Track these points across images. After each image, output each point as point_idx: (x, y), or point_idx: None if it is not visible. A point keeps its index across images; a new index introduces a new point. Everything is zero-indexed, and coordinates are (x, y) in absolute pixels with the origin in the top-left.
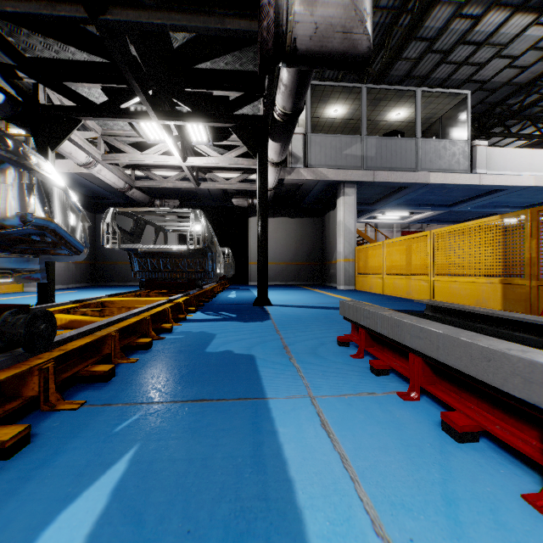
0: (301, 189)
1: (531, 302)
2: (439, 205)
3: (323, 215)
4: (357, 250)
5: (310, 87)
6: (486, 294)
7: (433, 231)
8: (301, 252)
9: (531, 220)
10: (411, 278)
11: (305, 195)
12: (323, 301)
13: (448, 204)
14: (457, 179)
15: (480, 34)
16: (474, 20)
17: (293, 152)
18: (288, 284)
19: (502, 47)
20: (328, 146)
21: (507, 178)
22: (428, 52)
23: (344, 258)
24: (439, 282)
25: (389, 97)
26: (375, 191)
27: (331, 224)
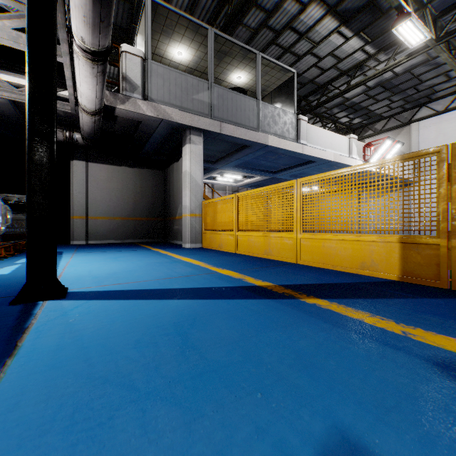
0: (140, 130)
1: (451, 267)
2: (266, 171)
3: (166, 168)
4: (204, 205)
5: (150, 4)
6: (377, 256)
7: (301, 179)
8: (141, 206)
9: (451, 159)
10: (271, 235)
11: (146, 140)
12: (169, 273)
13: (273, 171)
14: (288, 145)
15: (303, 24)
16: (301, 7)
17: (128, 76)
18: (126, 242)
19: (315, 45)
20: (173, 82)
21: (319, 152)
22: (265, 26)
23: (191, 213)
24: (308, 239)
25: (233, 54)
26: (219, 147)
27: (175, 177)
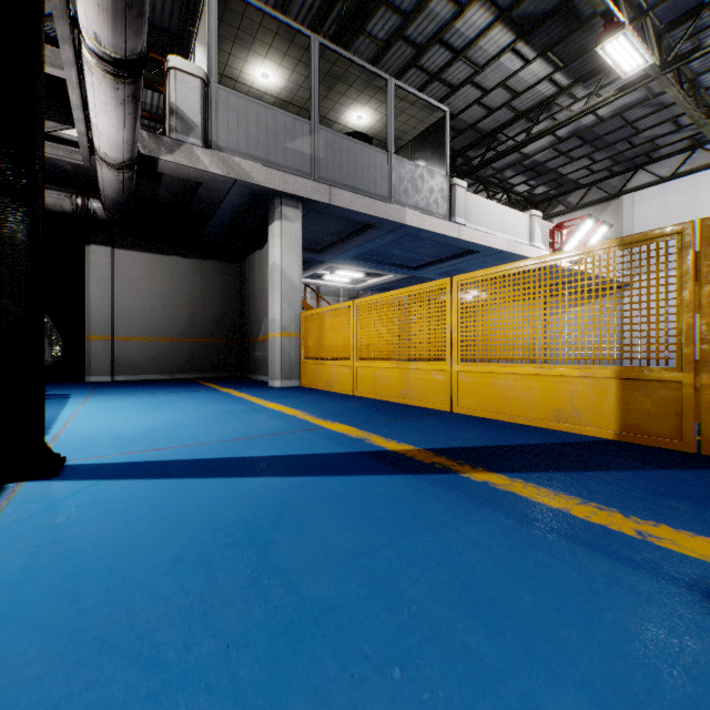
0: (200, 197)
1: (701, 419)
2: (402, 266)
3: (243, 260)
4: (304, 318)
5: None
6: (580, 400)
7: (459, 277)
8: (203, 320)
9: (701, 244)
10: (411, 367)
11: (209, 213)
12: (244, 430)
13: (412, 265)
14: (436, 226)
15: (460, 37)
16: (457, 9)
17: (179, 108)
18: (177, 378)
19: (477, 70)
20: (253, 120)
21: (484, 236)
22: (400, 37)
23: (282, 330)
24: (469, 374)
25: (350, 79)
26: (327, 227)
27: (257, 273)
